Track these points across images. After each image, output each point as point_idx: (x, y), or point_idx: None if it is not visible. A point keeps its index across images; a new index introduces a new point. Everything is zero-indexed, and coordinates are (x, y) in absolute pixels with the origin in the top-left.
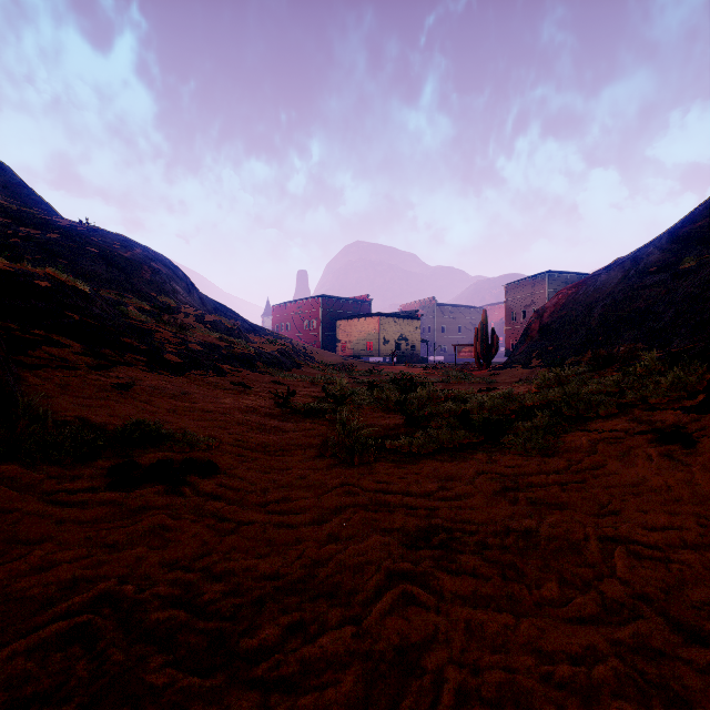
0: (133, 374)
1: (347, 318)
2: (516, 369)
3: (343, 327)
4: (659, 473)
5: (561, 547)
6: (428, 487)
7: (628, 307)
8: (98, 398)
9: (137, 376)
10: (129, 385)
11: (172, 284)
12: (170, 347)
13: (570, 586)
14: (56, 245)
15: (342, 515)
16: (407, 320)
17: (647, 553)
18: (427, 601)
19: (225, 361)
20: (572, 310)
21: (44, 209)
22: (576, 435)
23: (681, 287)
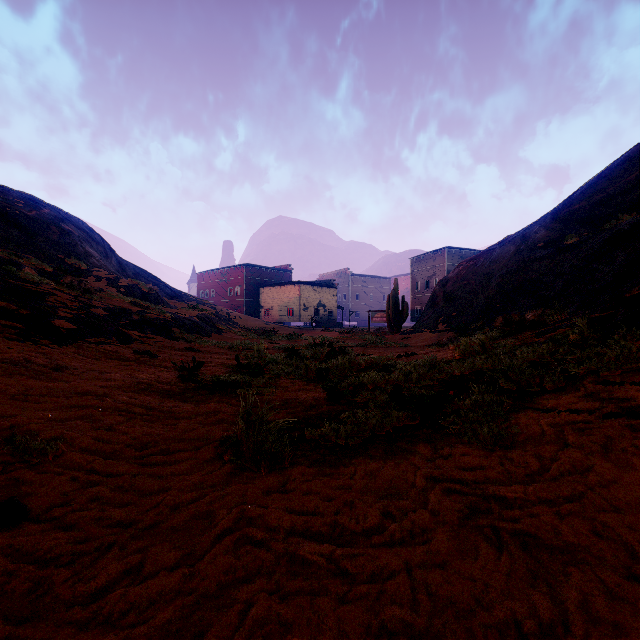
0: None
1: (270, 286)
2: (425, 334)
3: (266, 294)
4: None
5: None
6: (368, 520)
7: (521, 278)
8: None
9: None
10: None
11: (85, 247)
12: (64, 312)
13: None
14: None
15: (225, 613)
16: (325, 288)
17: None
18: None
19: (135, 326)
20: (472, 280)
21: None
22: (529, 416)
23: (567, 260)
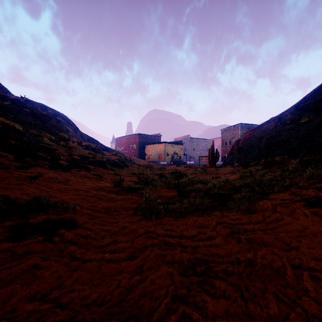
0: (41, 171)
1: (150, 144)
2: (227, 167)
3: (148, 148)
4: (313, 224)
5: (271, 272)
6: (192, 233)
7: (277, 139)
8: (17, 184)
9: (42, 172)
10: (37, 177)
11: (66, 127)
12: (63, 157)
13: (283, 303)
14: (8, 107)
15: (145, 252)
16: (177, 145)
17: (321, 277)
18: (198, 321)
19: (91, 164)
20: (252, 140)
21: (4, 90)
22: (264, 201)
23: (301, 130)
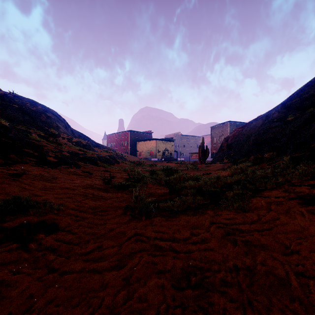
0: (26, 168)
1: (141, 141)
2: (217, 164)
3: (139, 145)
4: (312, 224)
5: (273, 282)
6: (185, 235)
7: (265, 136)
8: None
9: (28, 169)
10: (20, 174)
11: (57, 123)
12: (51, 154)
13: None
14: None
15: (133, 259)
16: (168, 141)
17: None
18: None
19: (81, 160)
20: (241, 137)
21: None
22: (257, 199)
23: (288, 128)
